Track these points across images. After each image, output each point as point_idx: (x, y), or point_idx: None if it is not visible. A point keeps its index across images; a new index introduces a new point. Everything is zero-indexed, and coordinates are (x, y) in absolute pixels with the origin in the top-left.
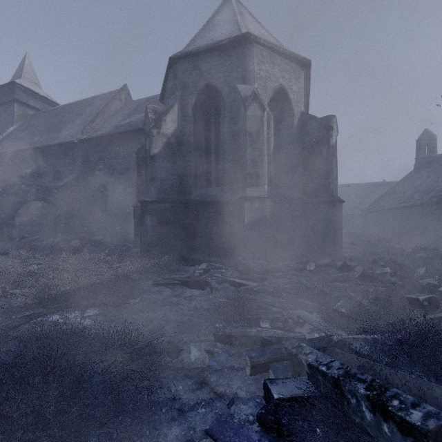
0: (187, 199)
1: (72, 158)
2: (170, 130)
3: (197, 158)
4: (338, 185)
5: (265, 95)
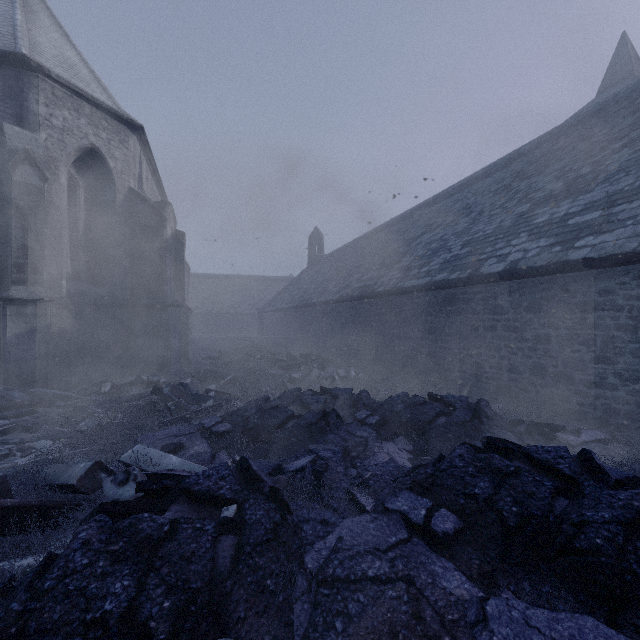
0: None
1: None
2: None
3: None
4: (239, 276)
5: (62, 153)
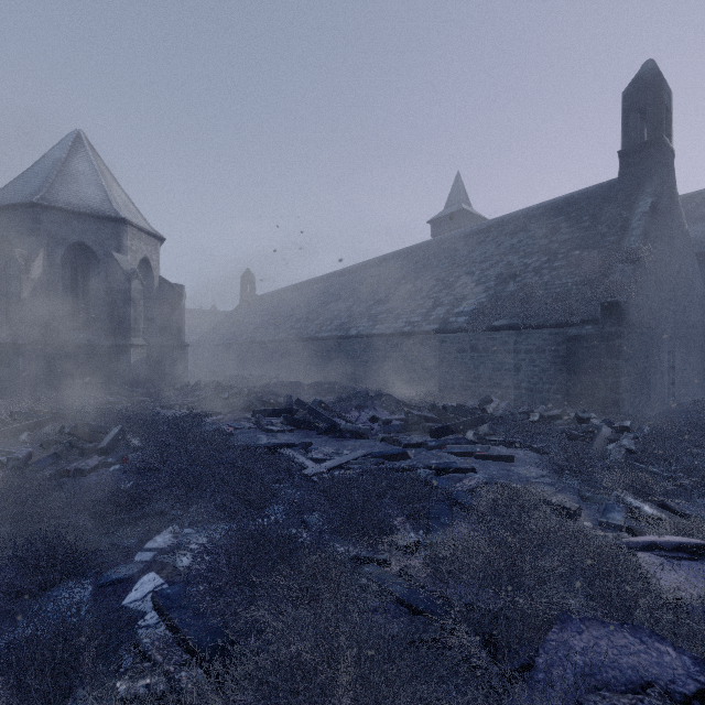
0: (58, 342)
1: None
2: (37, 275)
3: (65, 303)
4: None
5: (135, 264)
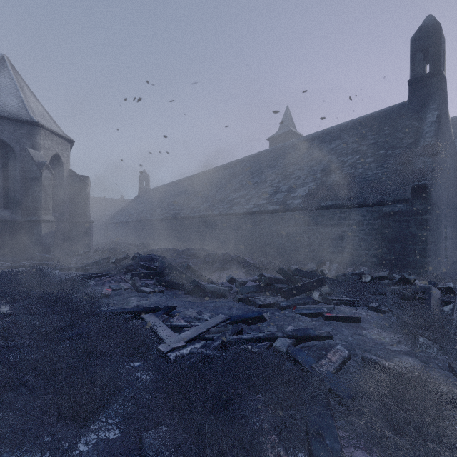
0: None
1: None
2: None
3: None
4: None
5: (48, 158)
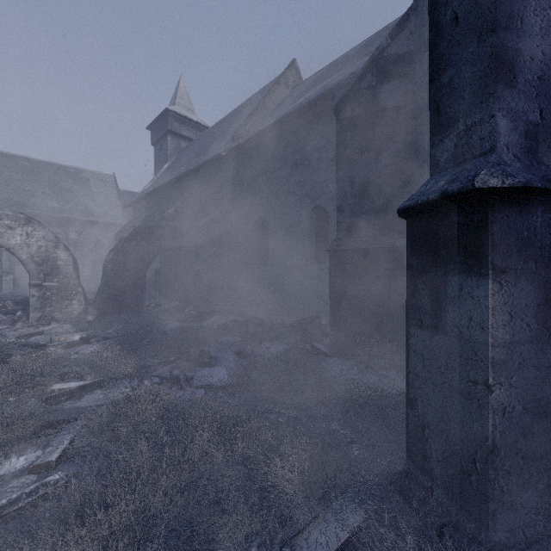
0: None
1: (219, 183)
2: None
3: None
4: None
5: None
